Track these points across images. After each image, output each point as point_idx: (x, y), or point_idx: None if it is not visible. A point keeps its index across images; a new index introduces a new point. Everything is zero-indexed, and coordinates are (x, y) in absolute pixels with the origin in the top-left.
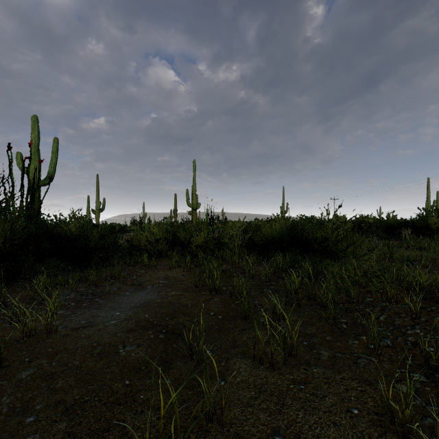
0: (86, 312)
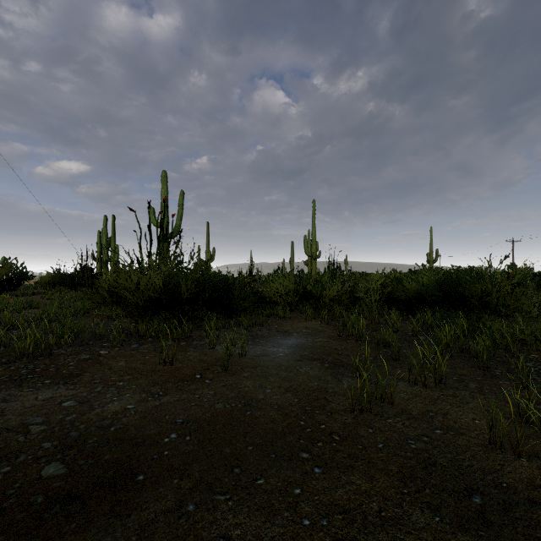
0: (255, 347)
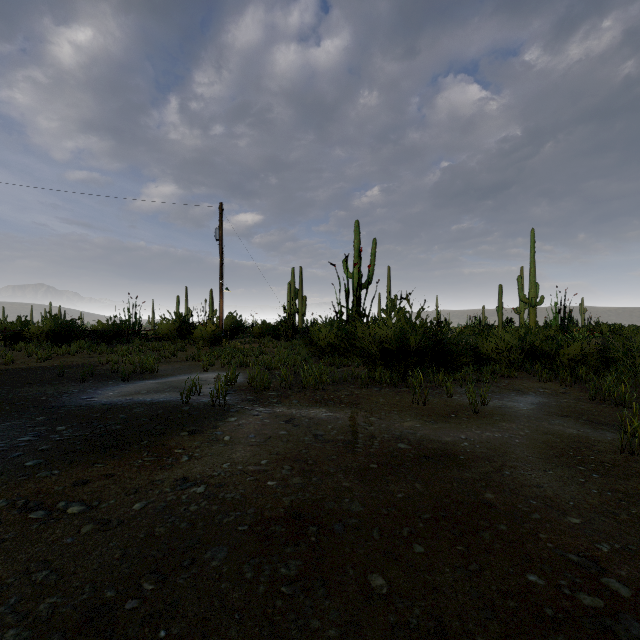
0: (492, 400)
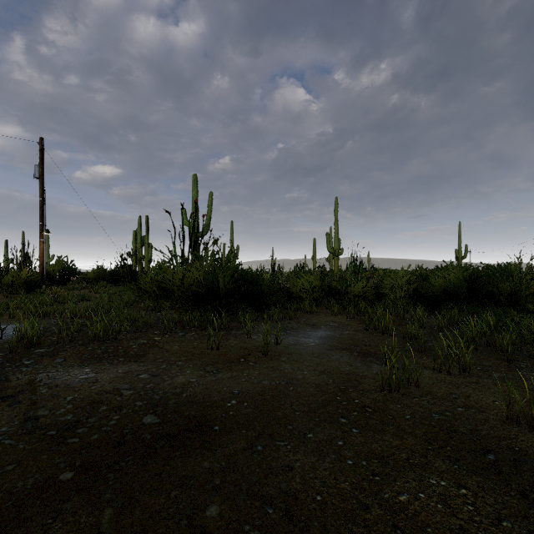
0: (288, 337)
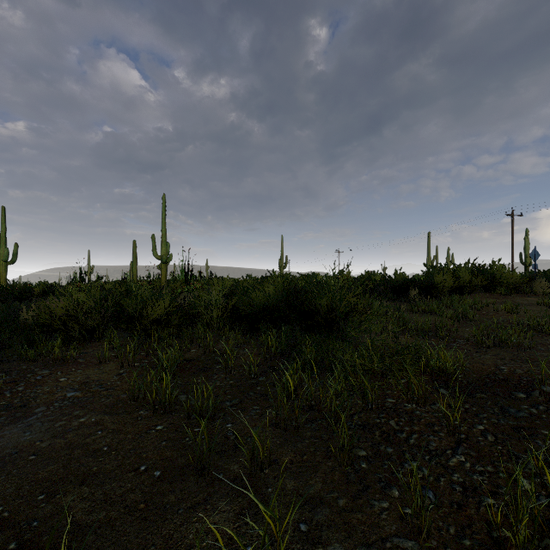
0: None
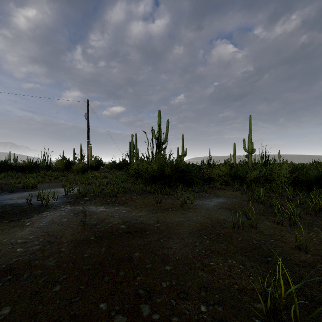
0: (199, 201)
